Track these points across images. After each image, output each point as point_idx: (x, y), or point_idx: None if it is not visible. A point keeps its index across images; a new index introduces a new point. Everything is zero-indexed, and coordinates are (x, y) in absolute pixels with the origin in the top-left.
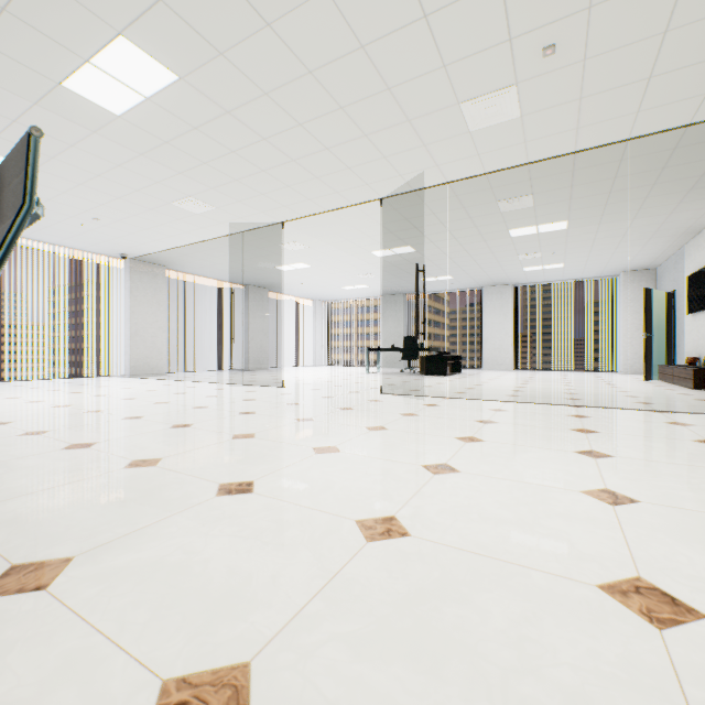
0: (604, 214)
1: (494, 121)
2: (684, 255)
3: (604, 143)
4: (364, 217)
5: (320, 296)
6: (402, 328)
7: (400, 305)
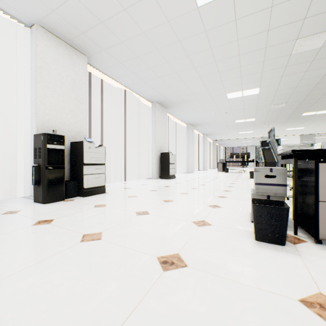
0: None
1: None
2: None
3: None
4: (289, 136)
5: (228, 146)
6: (254, 156)
7: (254, 149)
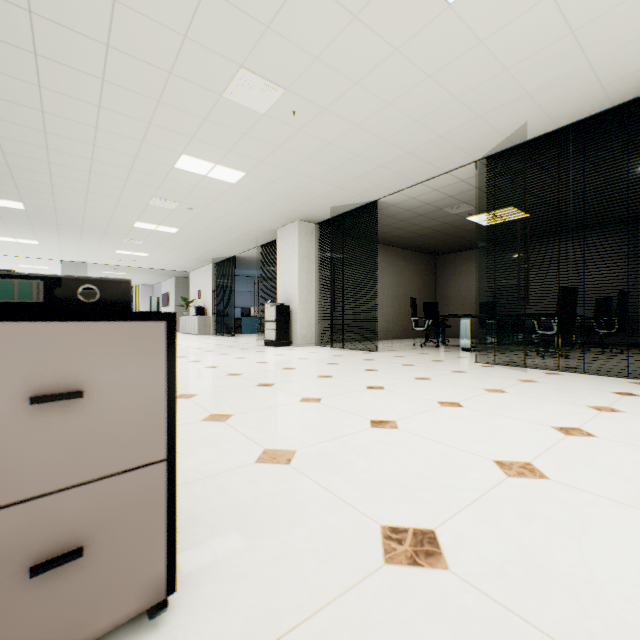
0: (139, 274)
1: (118, 261)
2: (162, 285)
3: (142, 267)
4: (43, 260)
5: None
6: None
7: None
